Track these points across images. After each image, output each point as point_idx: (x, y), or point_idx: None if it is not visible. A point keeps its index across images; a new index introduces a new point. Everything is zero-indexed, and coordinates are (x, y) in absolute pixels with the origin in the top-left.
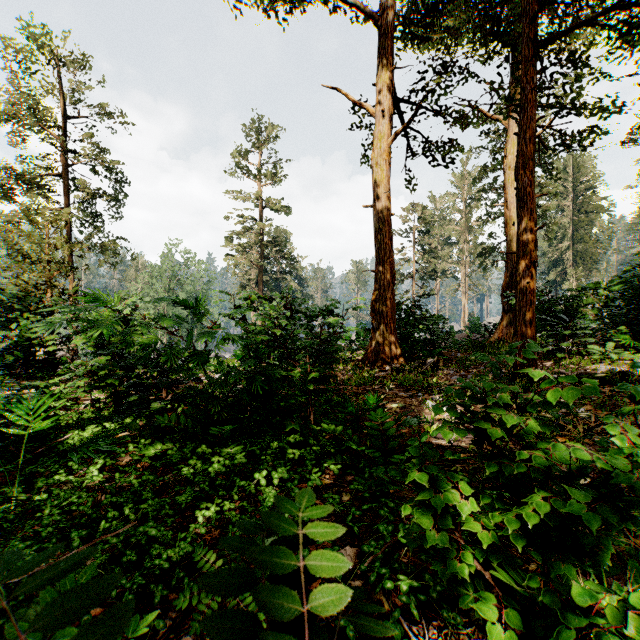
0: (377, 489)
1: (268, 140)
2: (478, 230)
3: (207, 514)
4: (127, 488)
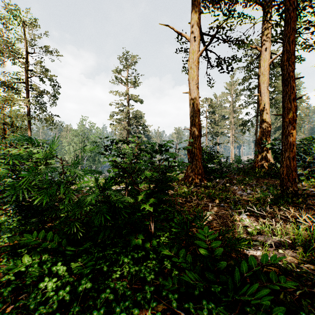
0: None
1: (132, 65)
2: (239, 111)
3: None
4: None
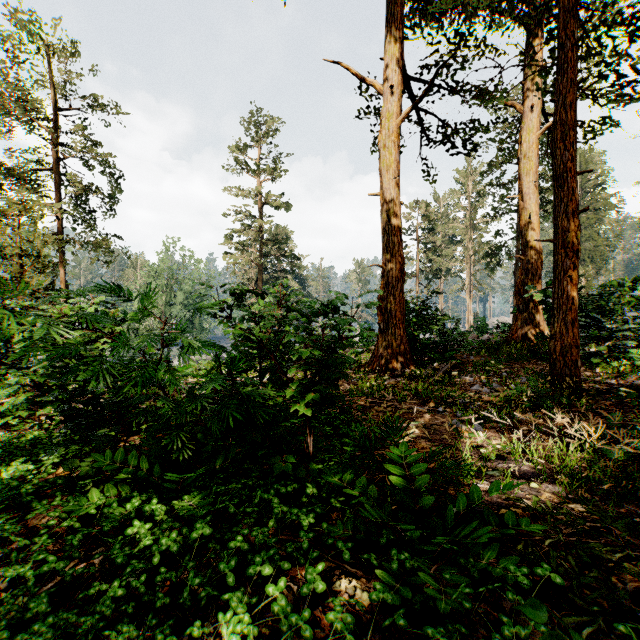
0: (415, 599)
1: (268, 135)
2: (483, 228)
3: None
4: (25, 578)
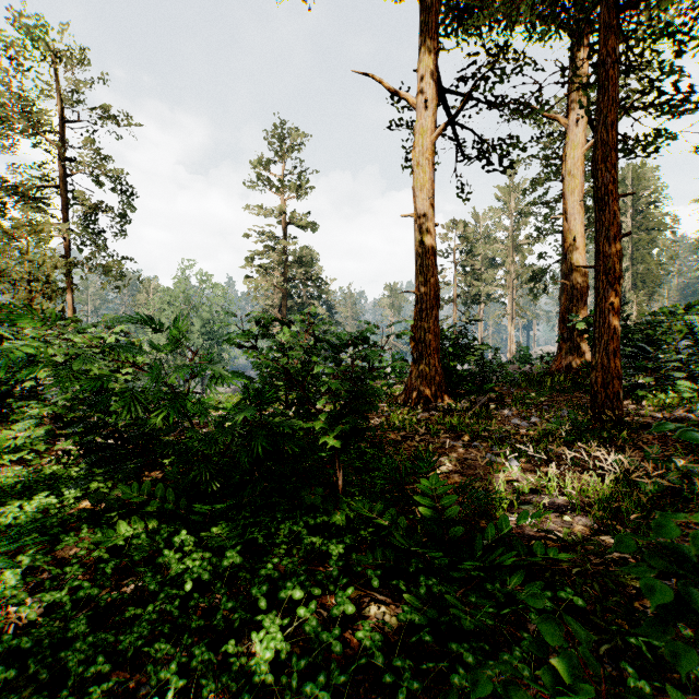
0: (441, 620)
1: (292, 148)
2: (526, 249)
3: (163, 676)
4: (60, 605)
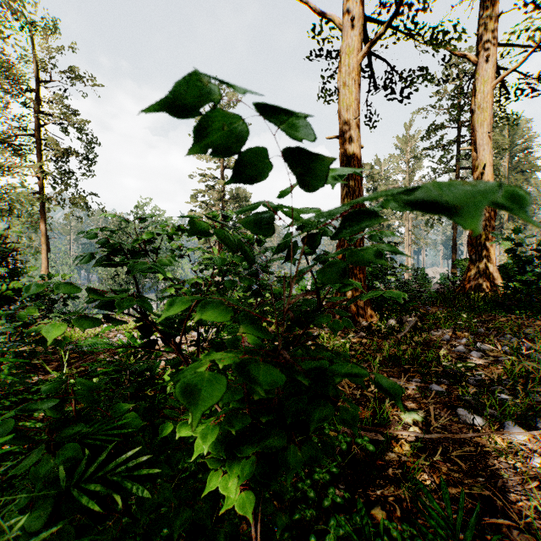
0: None
1: (229, 105)
2: None
3: None
4: None
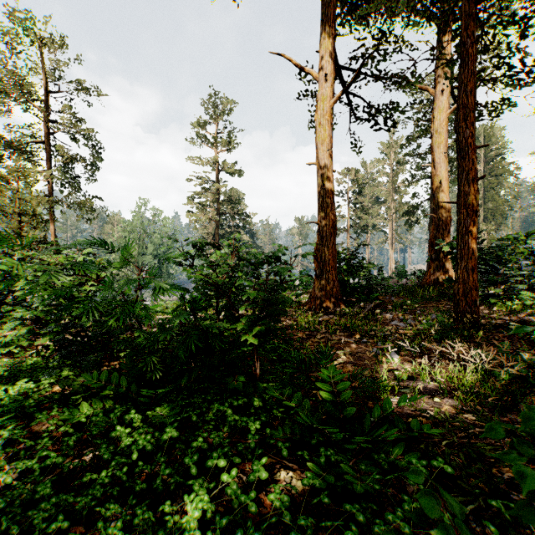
0: (337, 484)
1: (223, 113)
2: (403, 191)
3: (110, 531)
4: (32, 471)
